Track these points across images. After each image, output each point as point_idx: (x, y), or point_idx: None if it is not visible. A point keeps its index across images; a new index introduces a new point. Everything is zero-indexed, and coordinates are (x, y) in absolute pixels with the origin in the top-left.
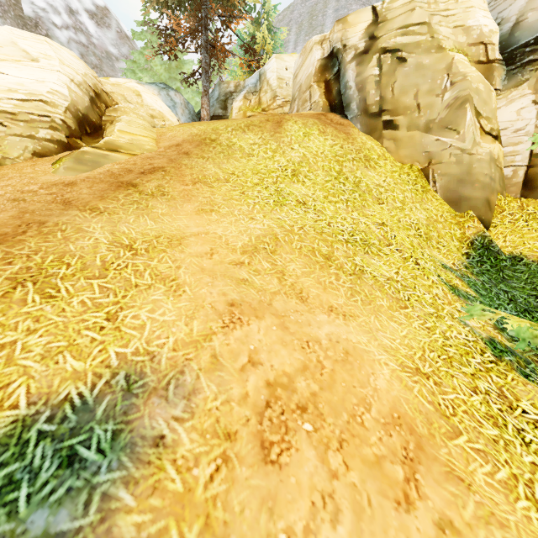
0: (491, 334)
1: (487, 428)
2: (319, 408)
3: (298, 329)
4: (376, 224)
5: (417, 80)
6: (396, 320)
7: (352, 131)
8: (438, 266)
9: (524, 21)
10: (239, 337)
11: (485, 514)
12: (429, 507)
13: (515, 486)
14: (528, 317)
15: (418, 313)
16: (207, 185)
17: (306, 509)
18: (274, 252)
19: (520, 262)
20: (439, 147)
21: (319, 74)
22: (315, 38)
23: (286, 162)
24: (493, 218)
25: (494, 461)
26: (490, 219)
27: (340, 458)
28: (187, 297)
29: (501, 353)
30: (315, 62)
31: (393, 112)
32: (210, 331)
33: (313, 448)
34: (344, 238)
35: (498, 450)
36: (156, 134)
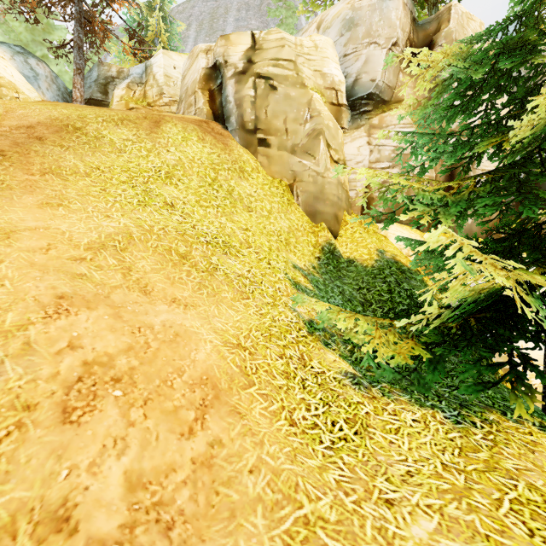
0: (312, 317)
1: (278, 380)
2: (134, 378)
3: (133, 317)
4: (241, 229)
5: (286, 108)
6: (235, 309)
7: (231, 143)
8: (289, 266)
9: (360, 80)
10: (62, 326)
11: (246, 430)
12: (208, 434)
13: (281, 413)
14: (349, 305)
15: (257, 303)
16: (60, 177)
17: (96, 451)
18: (125, 250)
19: (353, 264)
20: (301, 168)
21: (204, 82)
22: (201, 45)
23: (160, 163)
24: (340, 229)
25: (272, 399)
26: (338, 231)
27: (142, 412)
28: (6, 290)
29: (314, 330)
30: (200, 69)
31: (267, 132)
32: (27, 322)
33: (117, 408)
34: (206, 240)
35: (279, 393)
36: (1, 109)
